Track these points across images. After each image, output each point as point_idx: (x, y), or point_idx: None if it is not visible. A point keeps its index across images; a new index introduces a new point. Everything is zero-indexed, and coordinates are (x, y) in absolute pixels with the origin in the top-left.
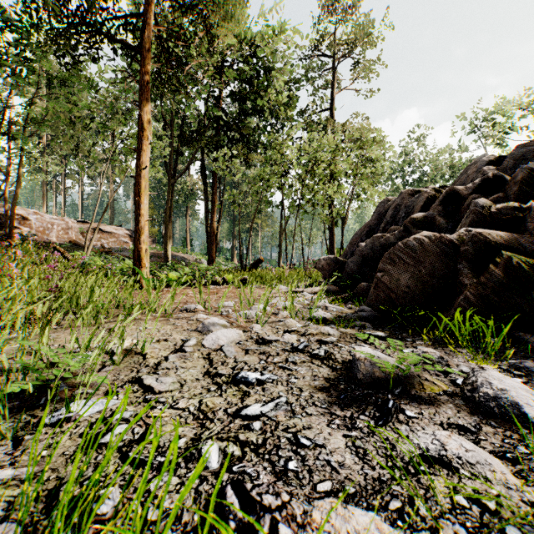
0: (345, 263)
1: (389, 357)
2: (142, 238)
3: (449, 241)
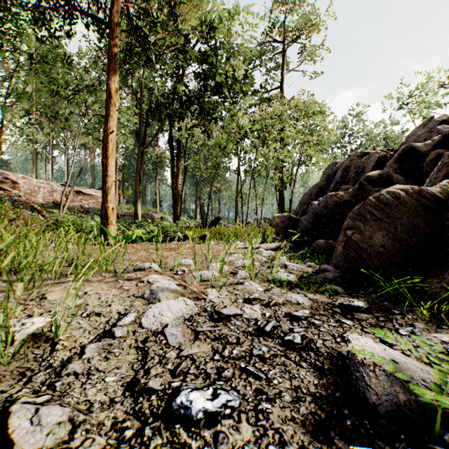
0: (298, 220)
1: (407, 359)
2: (109, 197)
3: (430, 194)
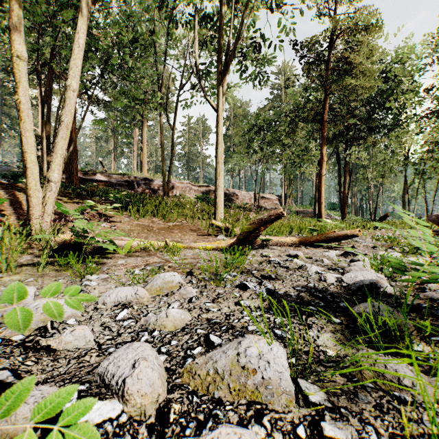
0: None
1: None
2: (322, 206)
3: None
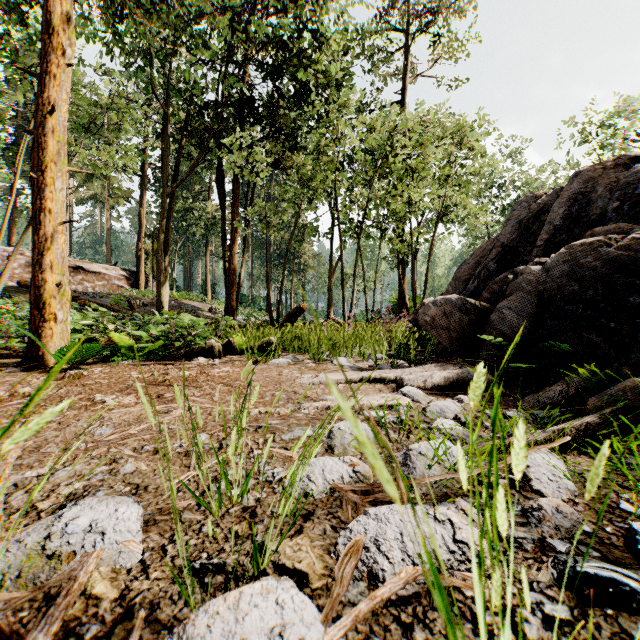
0: (483, 311)
1: None
2: (47, 259)
3: None
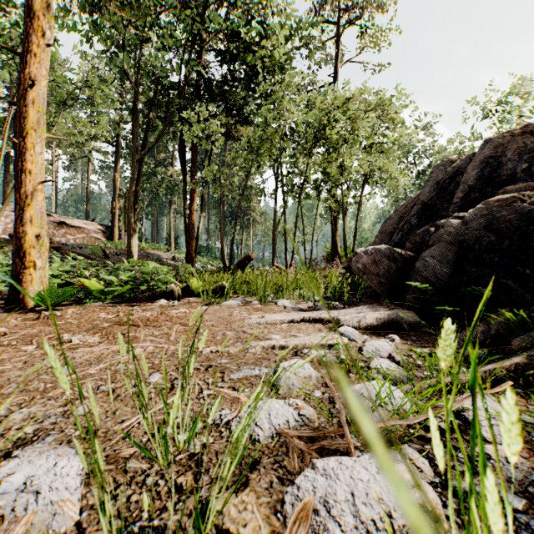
0: (408, 259)
1: None
2: (27, 213)
3: None
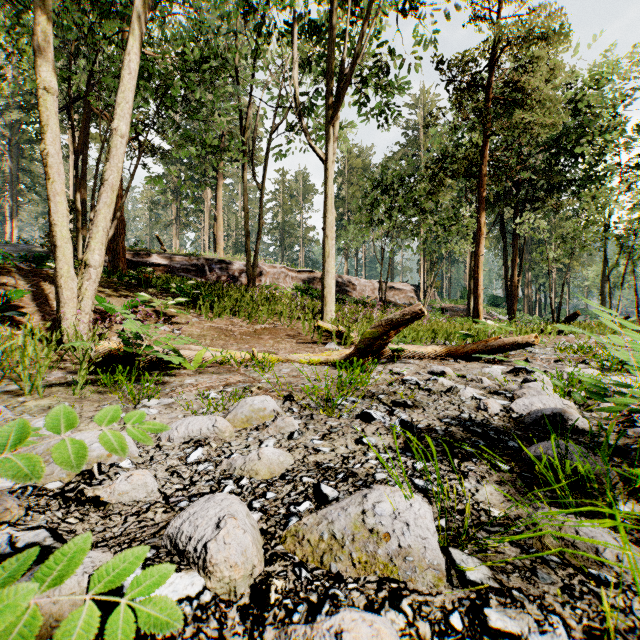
0: None
1: None
2: (479, 301)
3: None
